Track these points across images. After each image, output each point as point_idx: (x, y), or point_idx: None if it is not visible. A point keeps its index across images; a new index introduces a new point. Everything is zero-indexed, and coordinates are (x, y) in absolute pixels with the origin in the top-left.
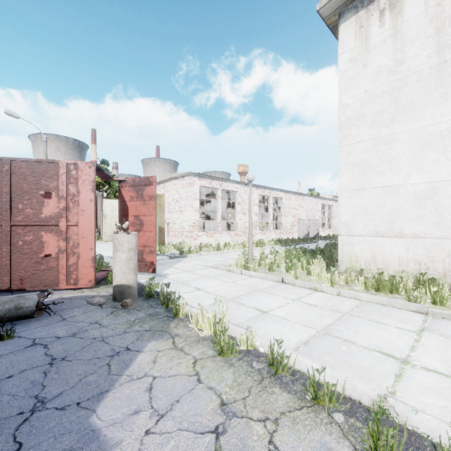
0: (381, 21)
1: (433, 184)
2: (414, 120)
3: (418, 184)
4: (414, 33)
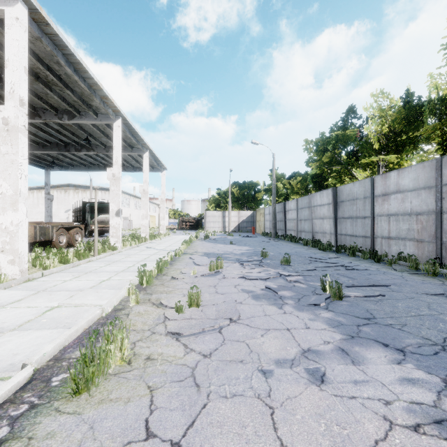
0: (32, 194)
1: (37, 218)
2: (35, 209)
3: (36, 218)
4: (35, 198)
